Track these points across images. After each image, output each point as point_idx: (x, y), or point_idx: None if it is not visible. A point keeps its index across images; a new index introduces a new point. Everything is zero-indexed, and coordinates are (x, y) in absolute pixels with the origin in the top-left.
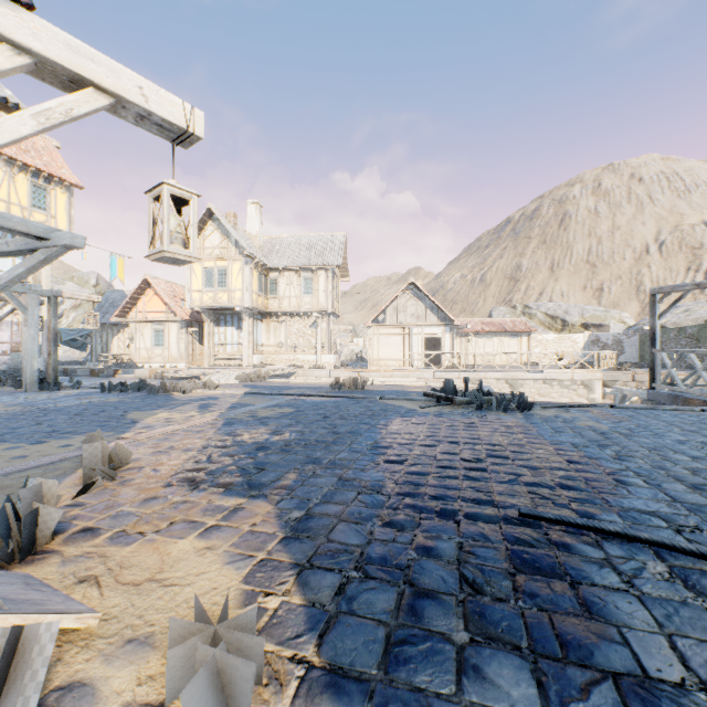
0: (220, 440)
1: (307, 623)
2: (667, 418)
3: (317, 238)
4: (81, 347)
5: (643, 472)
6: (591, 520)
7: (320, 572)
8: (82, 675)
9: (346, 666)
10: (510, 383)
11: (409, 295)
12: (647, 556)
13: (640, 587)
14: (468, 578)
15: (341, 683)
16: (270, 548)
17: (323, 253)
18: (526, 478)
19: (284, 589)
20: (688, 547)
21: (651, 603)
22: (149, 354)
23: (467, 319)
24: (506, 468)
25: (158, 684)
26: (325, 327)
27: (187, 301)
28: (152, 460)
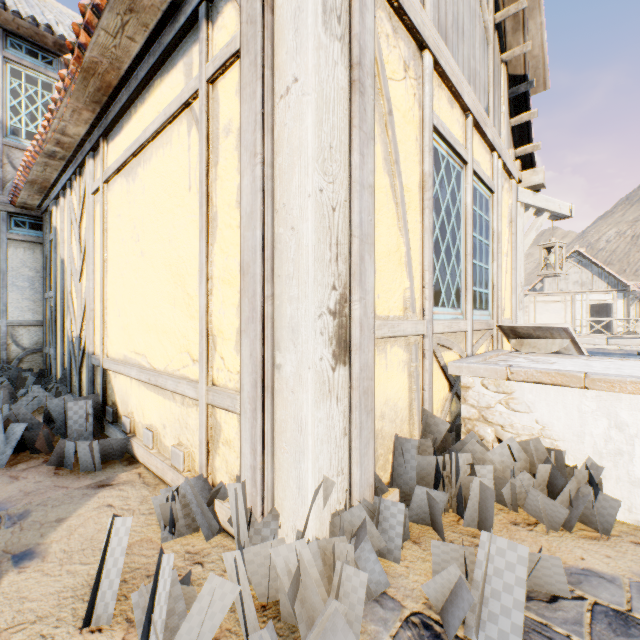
0: None
1: None
2: None
3: None
4: None
5: None
6: None
7: None
8: None
9: None
10: None
11: (571, 263)
12: None
13: None
14: None
15: None
16: None
17: None
18: None
19: None
20: None
21: None
22: None
23: (638, 283)
24: None
25: None
26: None
27: None
28: None
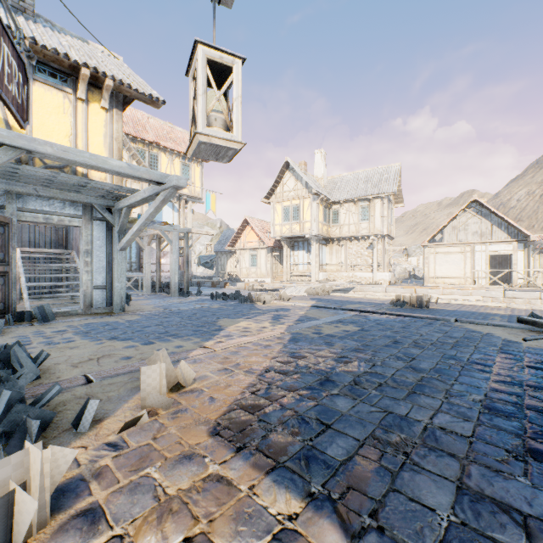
0: (283, 361)
1: None
2: None
3: (373, 171)
4: (210, 267)
5: None
6: None
7: None
8: None
9: None
10: None
11: (470, 213)
12: None
13: None
14: None
15: None
16: None
17: (378, 184)
18: None
19: None
20: None
21: None
22: (248, 271)
23: (542, 235)
24: None
25: None
26: (380, 248)
27: (271, 232)
28: (215, 381)
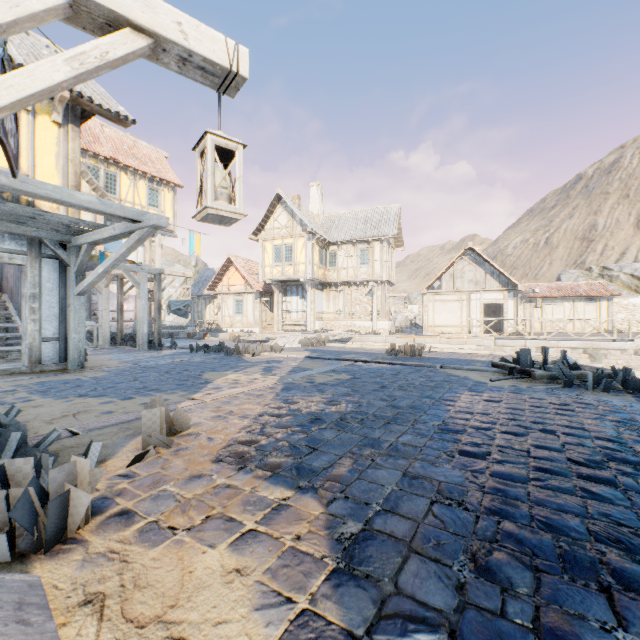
0: (276, 407)
1: None
2: None
3: (372, 211)
4: (184, 315)
5: None
6: None
7: None
8: None
9: None
10: (590, 353)
11: (466, 261)
12: None
13: None
14: None
15: None
16: (314, 588)
17: (378, 225)
18: None
19: None
20: None
21: None
22: (232, 320)
23: (532, 284)
24: None
25: None
26: (380, 295)
27: (260, 275)
28: (210, 425)
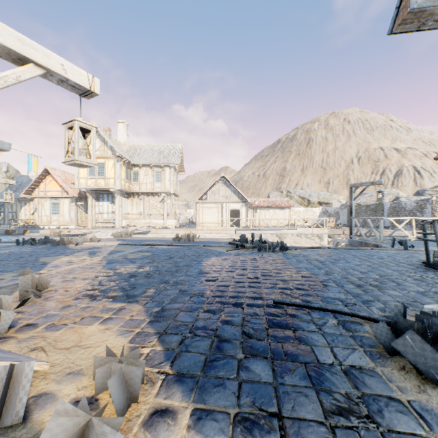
0: (106, 272)
1: (165, 357)
2: (354, 253)
3: (164, 146)
4: None
5: (336, 280)
6: (307, 303)
7: (171, 335)
8: (45, 390)
9: (185, 372)
10: (279, 236)
11: (221, 184)
12: (330, 317)
13: (323, 329)
14: (246, 332)
15: (183, 379)
16: (142, 326)
17: (168, 156)
18: (279, 286)
19: (152, 344)
20: (347, 311)
21: (327, 336)
22: (48, 219)
23: (255, 199)
24: (270, 281)
25: (89, 389)
26: (169, 202)
27: (76, 184)
28: (63, 285)
